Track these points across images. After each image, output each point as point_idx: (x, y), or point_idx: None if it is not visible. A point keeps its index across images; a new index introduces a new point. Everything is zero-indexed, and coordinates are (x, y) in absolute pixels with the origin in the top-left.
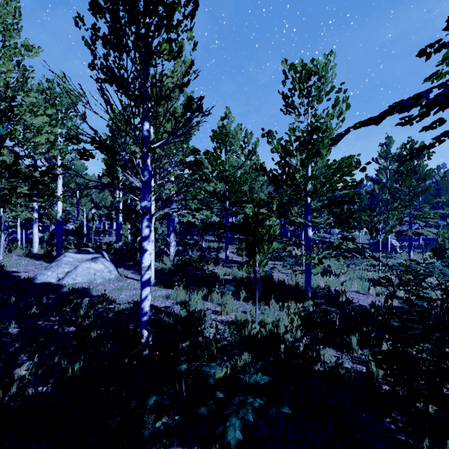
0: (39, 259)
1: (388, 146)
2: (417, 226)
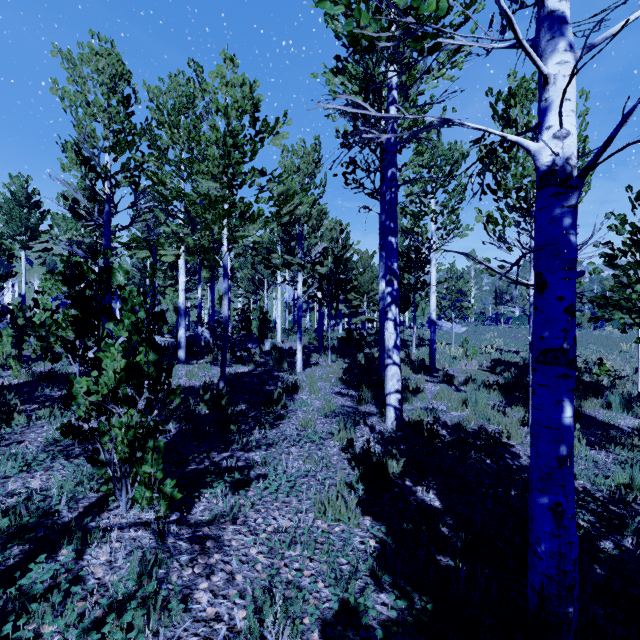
0: None
1: None
2: None
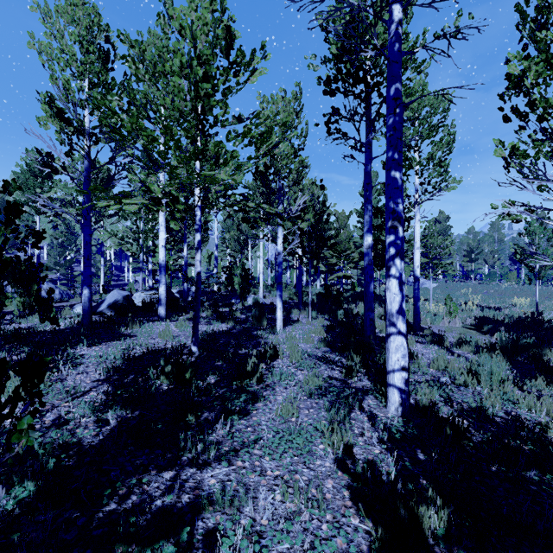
0: None
1: None
2: None
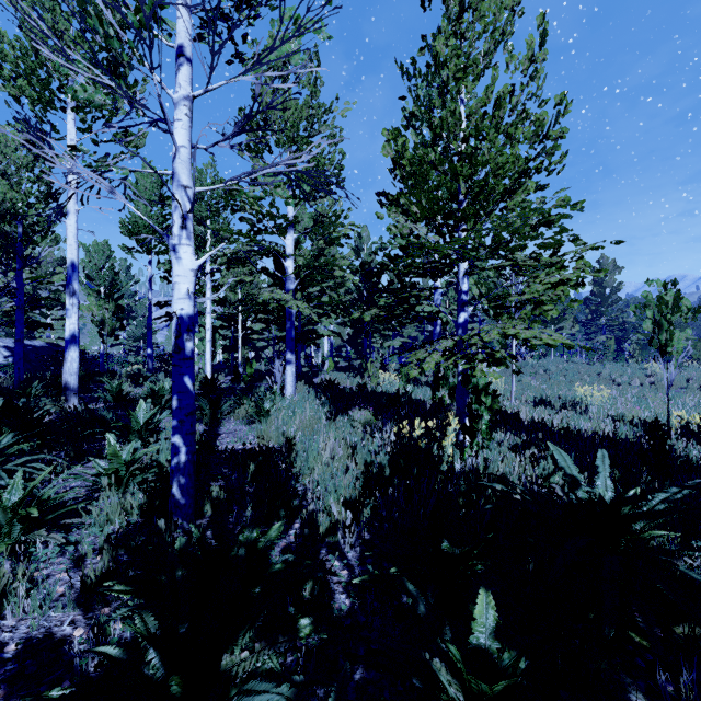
0: None
1: None
2: None
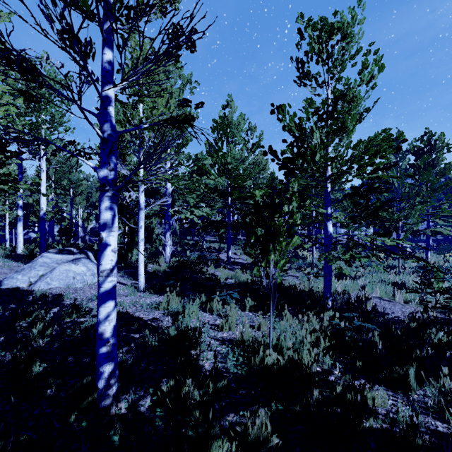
0: (18, 260)
1: (398, 141)
2: (424, 226)
